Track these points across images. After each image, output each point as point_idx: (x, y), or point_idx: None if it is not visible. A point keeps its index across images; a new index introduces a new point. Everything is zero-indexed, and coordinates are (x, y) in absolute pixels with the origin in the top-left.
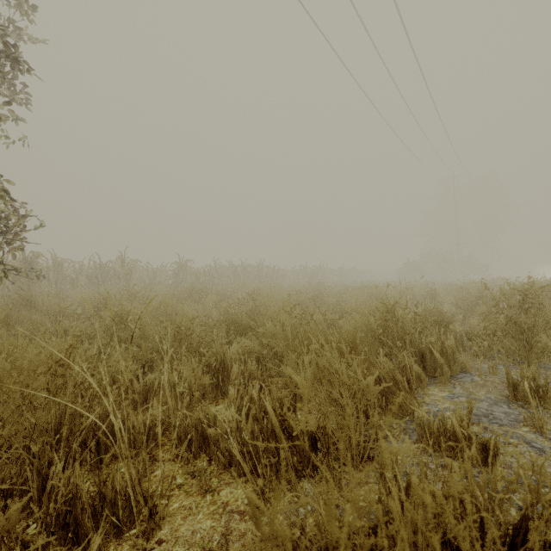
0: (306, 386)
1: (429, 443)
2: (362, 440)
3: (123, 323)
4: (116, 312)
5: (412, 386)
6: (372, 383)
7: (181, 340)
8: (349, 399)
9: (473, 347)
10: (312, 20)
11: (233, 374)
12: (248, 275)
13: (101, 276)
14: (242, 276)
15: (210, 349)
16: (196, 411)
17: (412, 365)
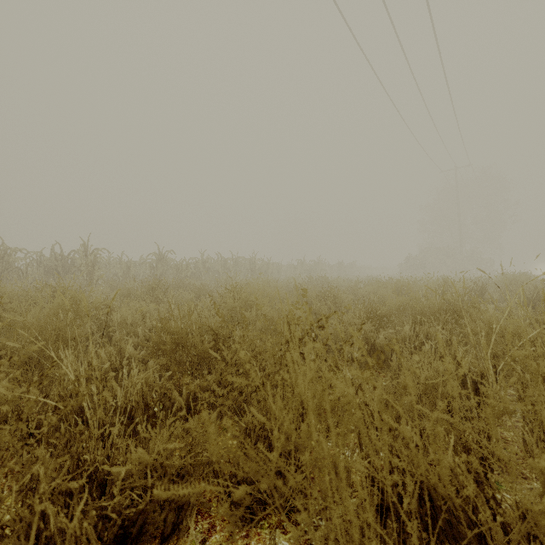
0: None
1: None
2: None
3: None
4: None
5: None
6: None
7: None
8: None
9: None
10: None
11: None
12: (239, 270)
13: (62, 269)
14: (232, 271)
15: None
16: None
17: None
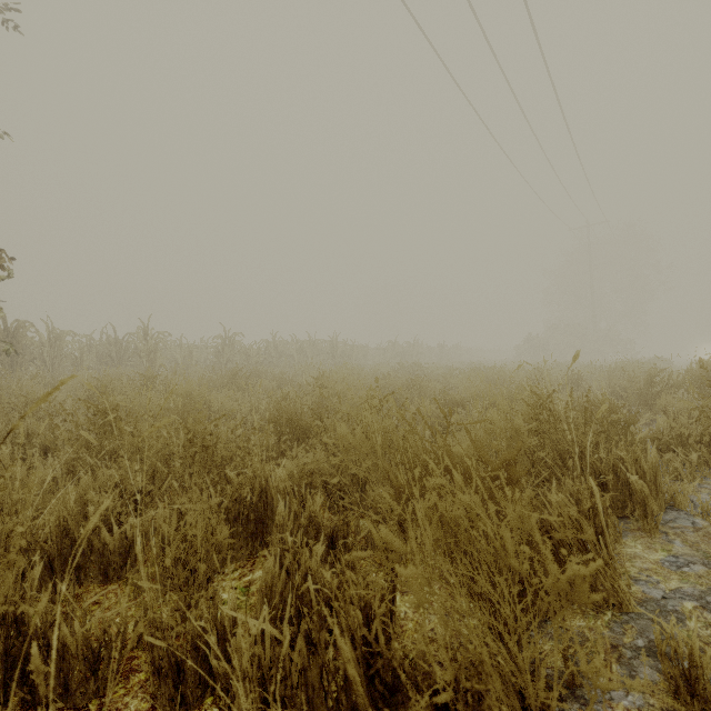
0: (425, 584)
1: (693, 703)
2: (555, 709)
3: (109, 424)
4: (96, 406)
5: (608, 546)
6: (584, 584)
7: (194, 455)
8: (517, 608)
9: (672, 462)
10: (404, 5)
11: (280, 517)
12: (318, 354)
13: (116, 355)
14: (310, 355)
15: (242, 470)
16: (214, 585)
17: (607, 507)
